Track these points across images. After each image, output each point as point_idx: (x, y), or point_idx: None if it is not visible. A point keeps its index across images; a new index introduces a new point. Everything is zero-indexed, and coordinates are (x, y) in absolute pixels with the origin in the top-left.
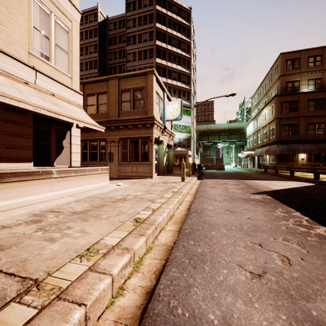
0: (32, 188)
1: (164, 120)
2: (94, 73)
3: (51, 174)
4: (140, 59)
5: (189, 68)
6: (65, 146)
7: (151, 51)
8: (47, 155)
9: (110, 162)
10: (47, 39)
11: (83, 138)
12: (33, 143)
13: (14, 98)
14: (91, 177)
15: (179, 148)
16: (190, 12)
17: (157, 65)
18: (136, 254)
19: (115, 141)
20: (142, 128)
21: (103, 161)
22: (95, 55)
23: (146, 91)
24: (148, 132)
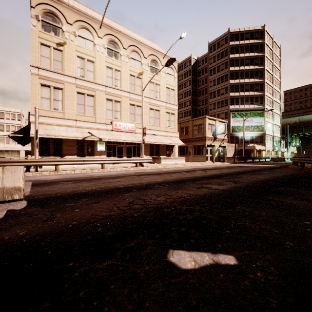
0: (168, 160)
1: (216, 134)
2: (189, 98)
3: (171, 158)
4: (218, 83)
5: (262, 76)
6: (173, 150)
7: (226, 76)
8: (169, 153)
9: (189, 155)
10: (169, 121)
11: (180, 145)
12: (166, 150)
13: (165, 143)
14: (179, 159)
15: (251, 144)
16: (264, 30)
17: (231, 85)
18: (180, 166)
19: (191, 147)
20: (202, 141)
21: (187, 155)
22: (190, 87)
23: (203, 125)
24: (204, 143)
